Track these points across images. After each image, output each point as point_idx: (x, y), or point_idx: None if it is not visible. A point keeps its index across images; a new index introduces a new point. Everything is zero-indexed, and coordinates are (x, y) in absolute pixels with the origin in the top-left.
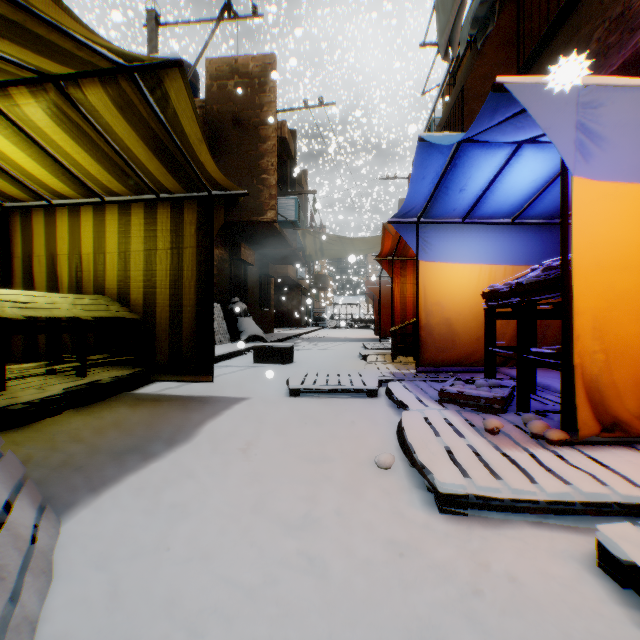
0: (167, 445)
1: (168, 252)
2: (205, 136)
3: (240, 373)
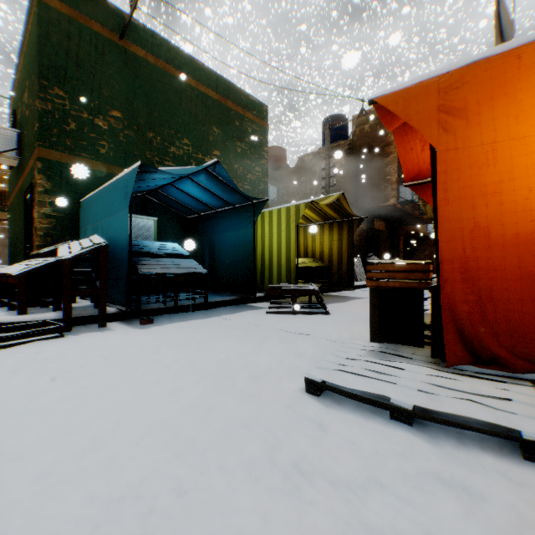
0: (339, 301)
1: (337, 241)
2: (351, 163)
3: (367, 292)
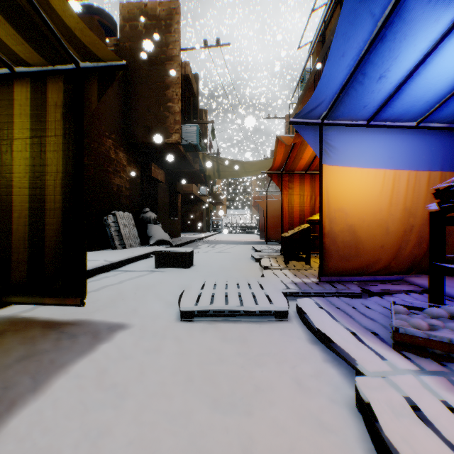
0: None
1: (28, 142)
2: None
3: (136, 281)
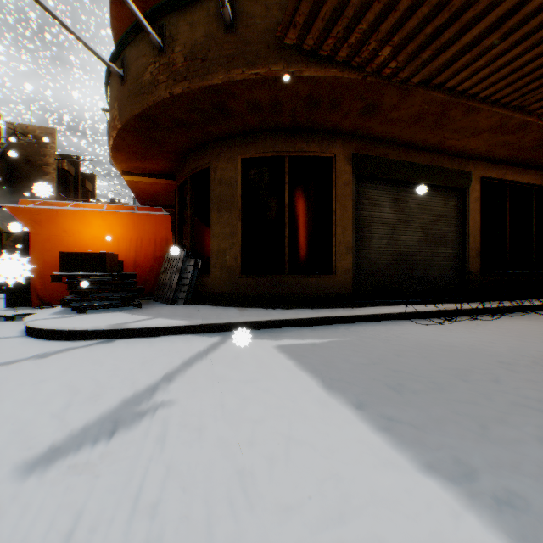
0: None
1: None
2: (5, 169)
3: None
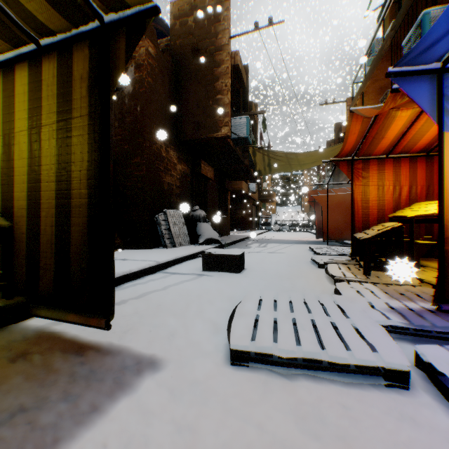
0: None
1: (55, 128)
2: (168, 66)
3: (181, 287)
